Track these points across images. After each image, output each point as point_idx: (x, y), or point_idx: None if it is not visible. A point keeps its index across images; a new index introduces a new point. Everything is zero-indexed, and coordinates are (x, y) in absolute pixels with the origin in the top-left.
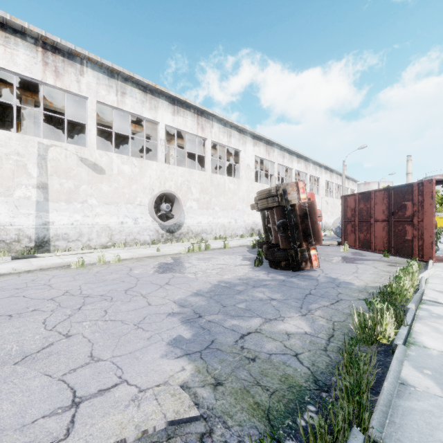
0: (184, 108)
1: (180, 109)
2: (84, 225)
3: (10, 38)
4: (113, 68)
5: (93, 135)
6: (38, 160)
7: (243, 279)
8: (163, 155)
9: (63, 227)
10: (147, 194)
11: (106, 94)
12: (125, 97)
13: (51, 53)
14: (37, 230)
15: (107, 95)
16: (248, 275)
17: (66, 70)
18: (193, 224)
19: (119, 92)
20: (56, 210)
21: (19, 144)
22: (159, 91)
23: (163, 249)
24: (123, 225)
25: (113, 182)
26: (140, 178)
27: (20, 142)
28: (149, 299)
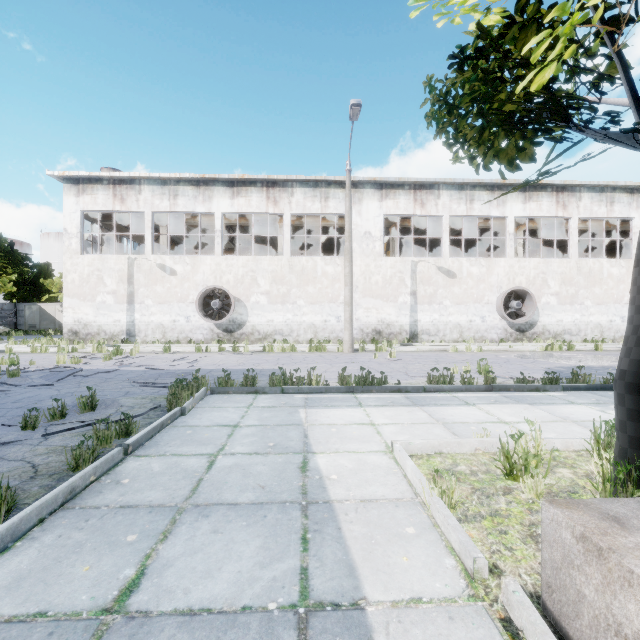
0: (538, 190)
1: (532, 194)
2: (440, 323)
3: (396, 192)
4: (464, 182)
5: (447, 246)
6: (411, 274)
7: (604, 366)
8: (511, 250)
9: (426, 324)
10: (494, 292)
11: (457, 207)
12: (473, 203)
13: (418, 191)
14: (410, 326)
15: (458, 208)
16: (612, 365)
17: (428, 199)
18: (550, 323)
19: (468, 201)
20: (421, 310)
21: (401, 265)
22: (508, 184)
23: (515, 347)
24: (471, 323)
25: (463, 284)
26: (488, 277)
27: (401, 263)
28: (523, 365)
